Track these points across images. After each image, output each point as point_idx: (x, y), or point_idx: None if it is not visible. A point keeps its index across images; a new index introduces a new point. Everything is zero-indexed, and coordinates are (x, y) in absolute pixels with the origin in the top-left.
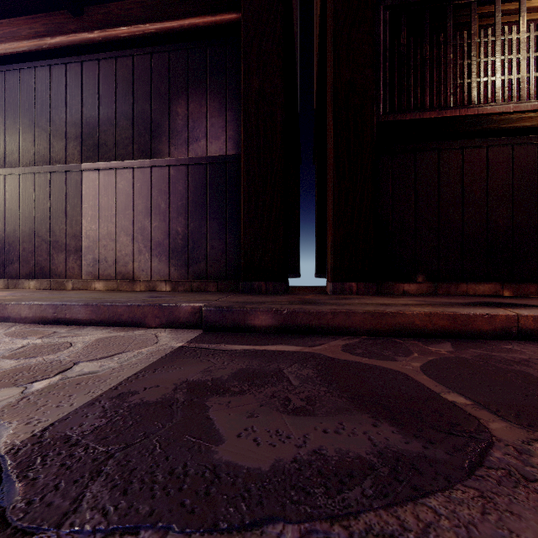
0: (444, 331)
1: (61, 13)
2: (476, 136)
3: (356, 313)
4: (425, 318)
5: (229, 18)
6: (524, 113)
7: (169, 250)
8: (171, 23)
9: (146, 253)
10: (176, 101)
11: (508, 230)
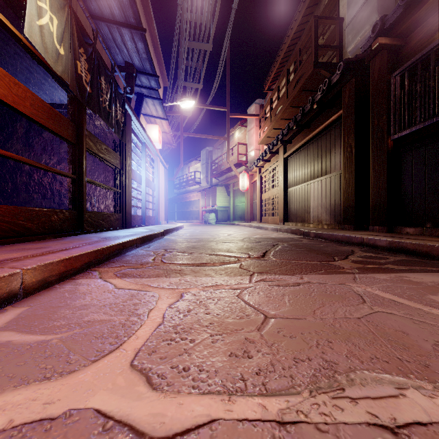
0: (346, 241)
1: (306, 129)
2: None
3: (328, 234)
4: (342, 236)
5: (342, 111)
6: None
7: (330, 211)
8: (327, 122)
9: (324, 213)
10: (332, 150)
11: None
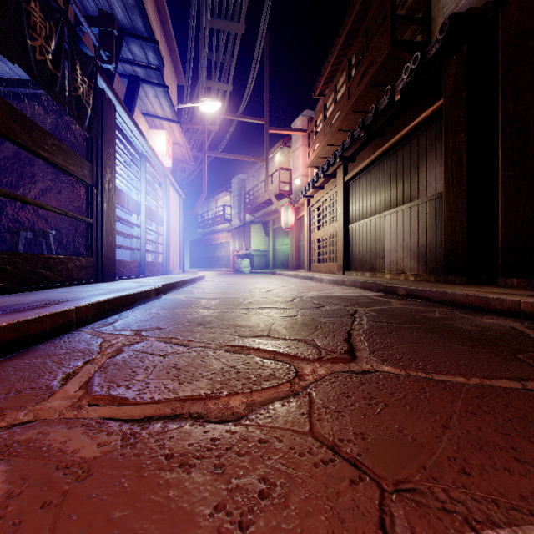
0: (474, 306)
1: (378, 139)
2: None
3: (434, 291)
4: (465, 297)
5: (441, 102)
6: None
7: (418, 255)
8: (414, 123)
9: (408, 258)
10: (421, 164)
11: None
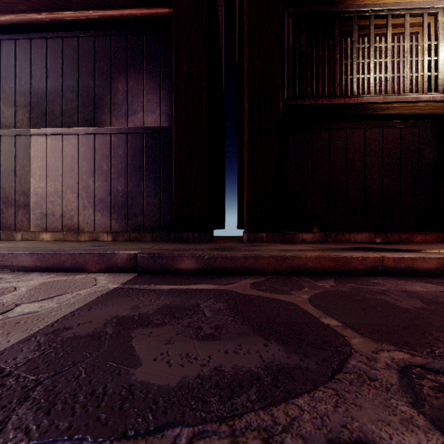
0: (329, 270)
1: None
2: (356, 119)
3: (263, 257)
4: (316, 260)
5: (163, 11)
6: (390, 104)
7: (110, 205)
8: (112, 12)
9: (90, 208)
10: (117, 78)
11: (379, 192)
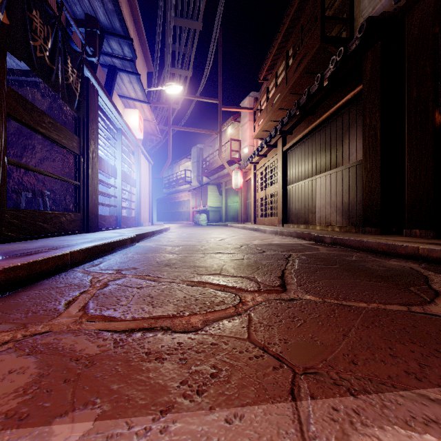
0: (384, 252)
1: (310, 116)
2: None
3: (353, 240)
4: (377, 244)
5: (360, 88)
6: None
7: (342, 211)
8: (339, 104)
9: (334, 213)
10: (345, 137)
11: None
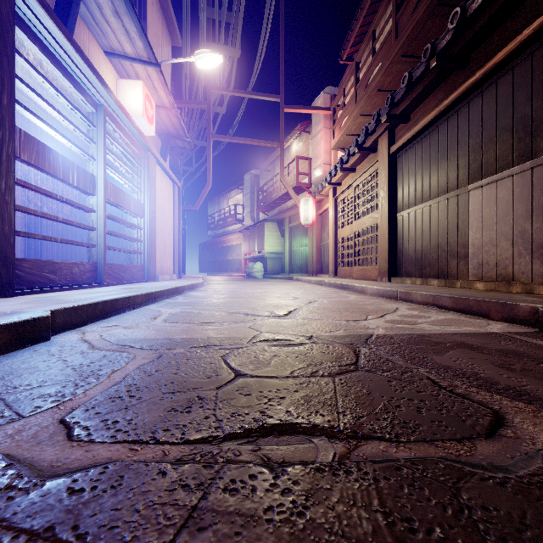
0: None
1: (454, 74)
2: None
3: None
4: None
5: None
6: None
7: None
8: None
9: (526, 256)
10: None
11: None
